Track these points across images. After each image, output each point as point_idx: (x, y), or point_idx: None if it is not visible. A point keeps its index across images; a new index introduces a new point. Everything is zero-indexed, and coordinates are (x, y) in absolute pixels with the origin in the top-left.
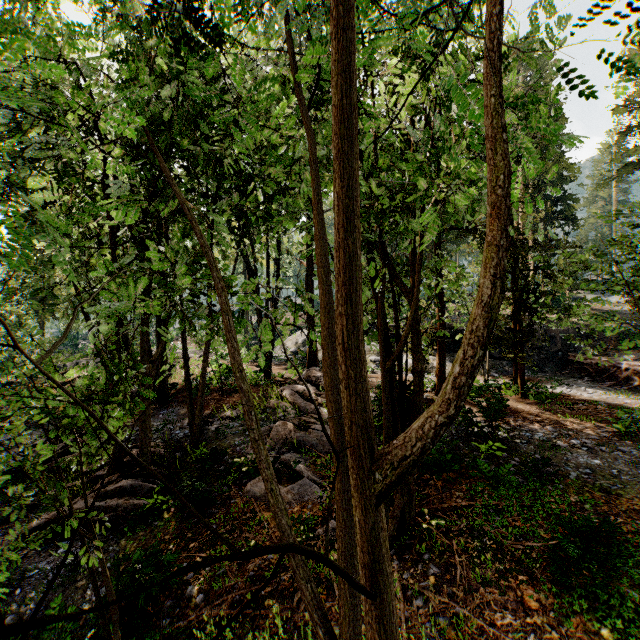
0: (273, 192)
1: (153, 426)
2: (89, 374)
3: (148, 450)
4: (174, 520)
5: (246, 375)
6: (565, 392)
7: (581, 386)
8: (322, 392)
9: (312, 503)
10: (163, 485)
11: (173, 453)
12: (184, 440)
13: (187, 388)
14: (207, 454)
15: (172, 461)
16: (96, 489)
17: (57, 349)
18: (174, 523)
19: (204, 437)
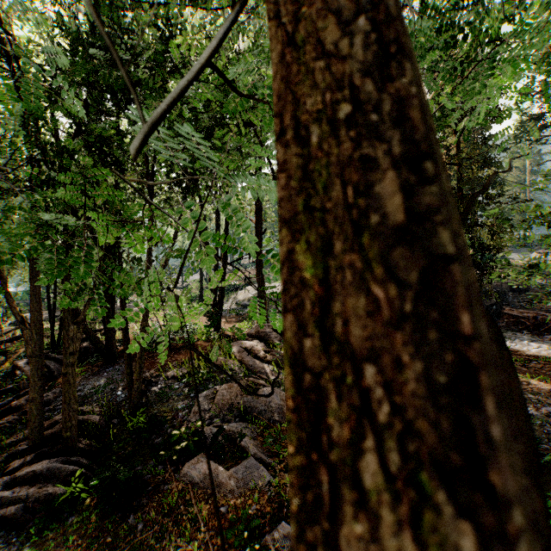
0: (212, 124)
1: (95, 386)
2: (47, 327)
3: (72, 424)
4: (94, 514)
5: (196, 330)
6: (510, 347)
7: (522, 340)
8: (271, 349)
9: (259, 491)
10: (89, 464)
11: (109, 420)
12: (124, 403)
13: (125, 349)
14: (144, 423)
15: (107, 429)
16: (8, 472)
17: (5, 305)
18: (93, 519)
19: (146, 400)
